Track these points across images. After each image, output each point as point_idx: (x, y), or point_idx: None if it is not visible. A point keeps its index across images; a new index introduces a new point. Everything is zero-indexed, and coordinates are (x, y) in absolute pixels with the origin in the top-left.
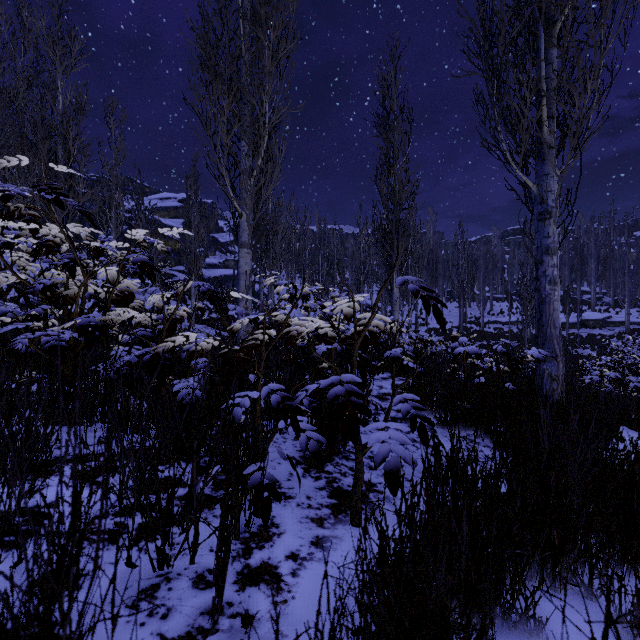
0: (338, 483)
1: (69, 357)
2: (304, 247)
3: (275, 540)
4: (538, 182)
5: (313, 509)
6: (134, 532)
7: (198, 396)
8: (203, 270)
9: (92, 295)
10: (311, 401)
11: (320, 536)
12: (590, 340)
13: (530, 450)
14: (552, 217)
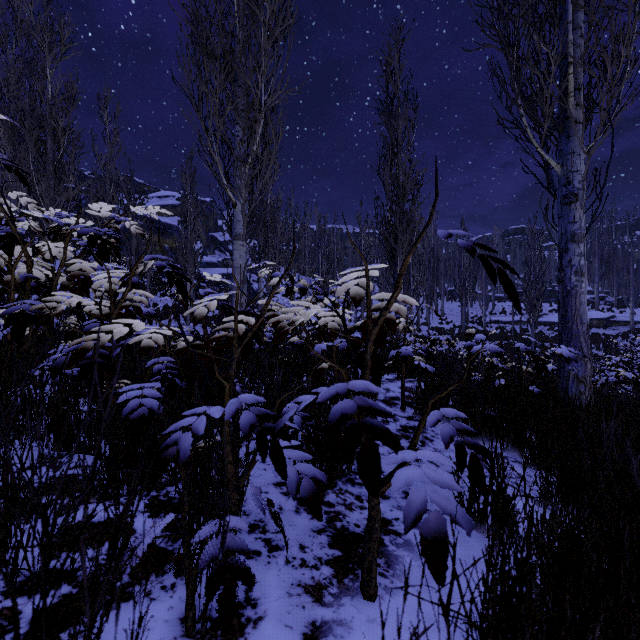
0: (342, 521)
1: (7, 356)
2: (304, 246)
3: (248, 634)
4: (563, 161)
5: (308, 568)
6: (26, 628)
7: (153, 408)
8: (201, 269)
9: (30, 277)
10: (305, 417)
11: (317, 622)
12: (594, 340)
13: (613, 486)
14: (578, 200)
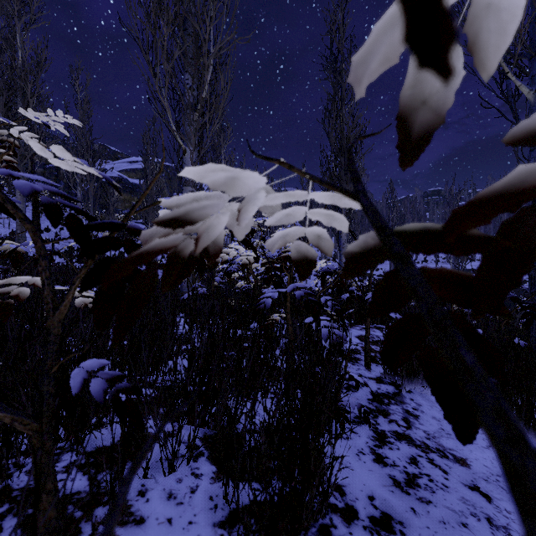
0: None
1: None
2: None
3: None
4: None
5: None
6: None
7: None
8: None
9: None
10: None
11: None
12: None
13: None
14: None
